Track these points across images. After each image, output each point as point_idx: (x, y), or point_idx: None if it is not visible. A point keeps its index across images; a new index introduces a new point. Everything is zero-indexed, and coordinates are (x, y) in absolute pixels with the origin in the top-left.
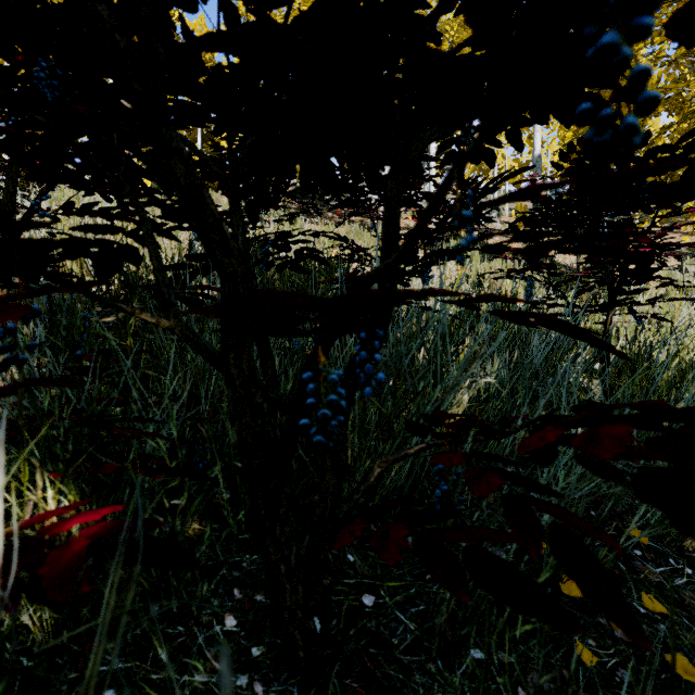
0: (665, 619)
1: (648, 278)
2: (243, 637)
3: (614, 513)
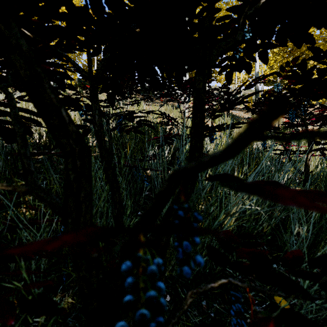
0: None
1: None
2: None
3: None
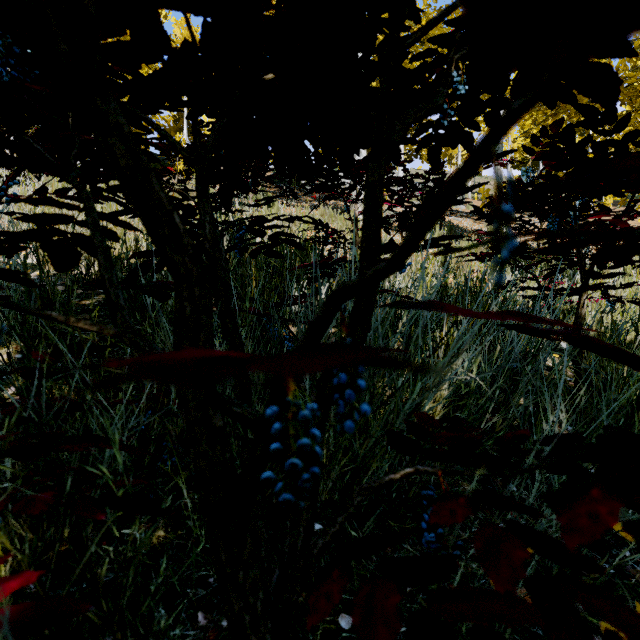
0: None
1: (625, 262)
2: None
3: None
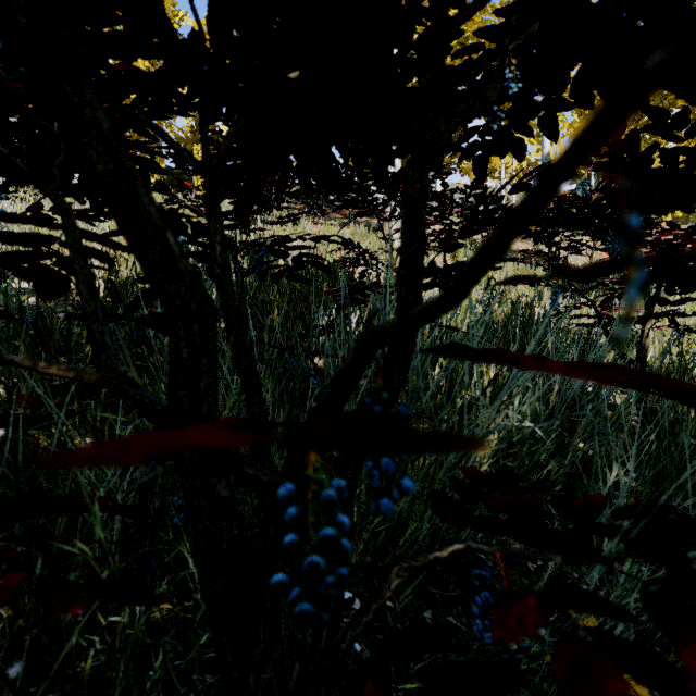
0: None
1: None
2: None
3: None
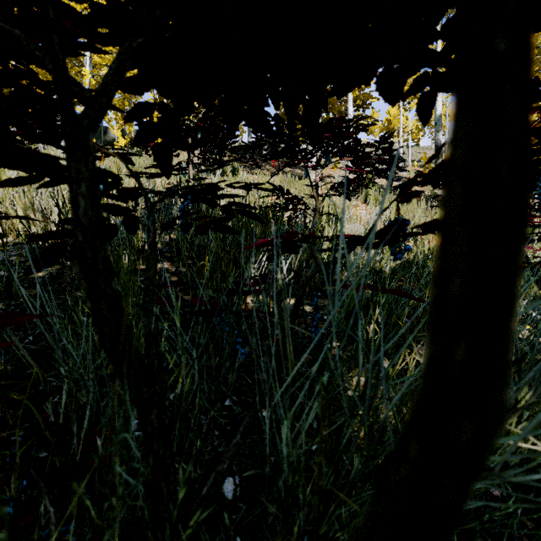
0: None
1: None
2: None
3: None
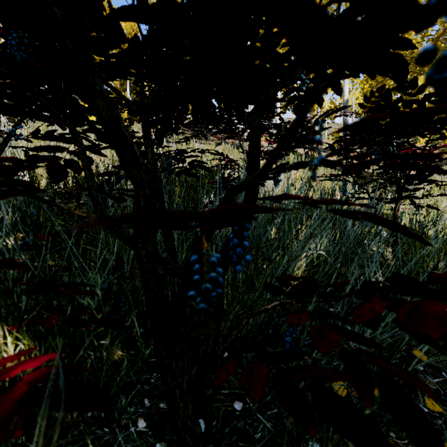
0: (441, 416)
1: (424, 181)
2: (150, 436)
3: (403, 339)
